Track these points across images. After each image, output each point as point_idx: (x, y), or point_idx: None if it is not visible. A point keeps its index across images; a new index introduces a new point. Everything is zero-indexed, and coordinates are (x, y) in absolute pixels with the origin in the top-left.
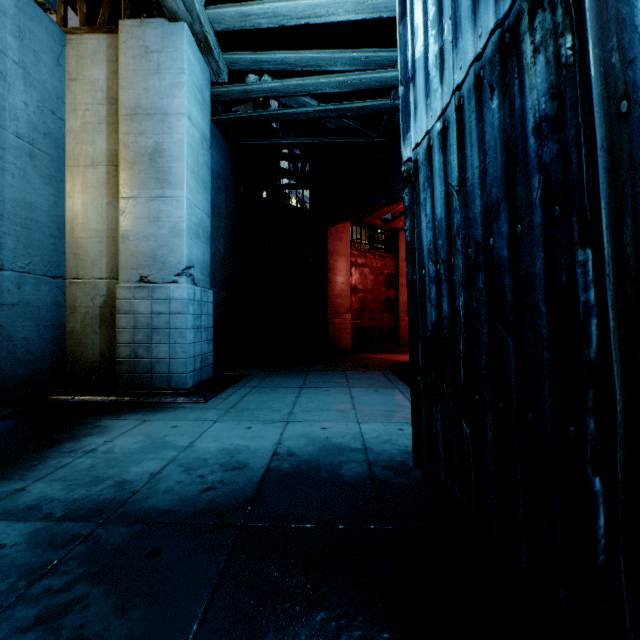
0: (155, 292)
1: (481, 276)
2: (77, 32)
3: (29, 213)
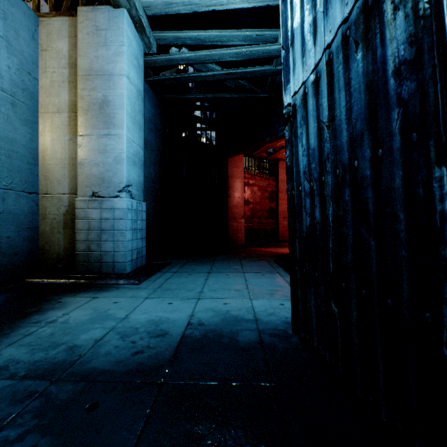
0: (103, 204)
1: (347, 191)
2: (47, 16)
3: (11, 146)
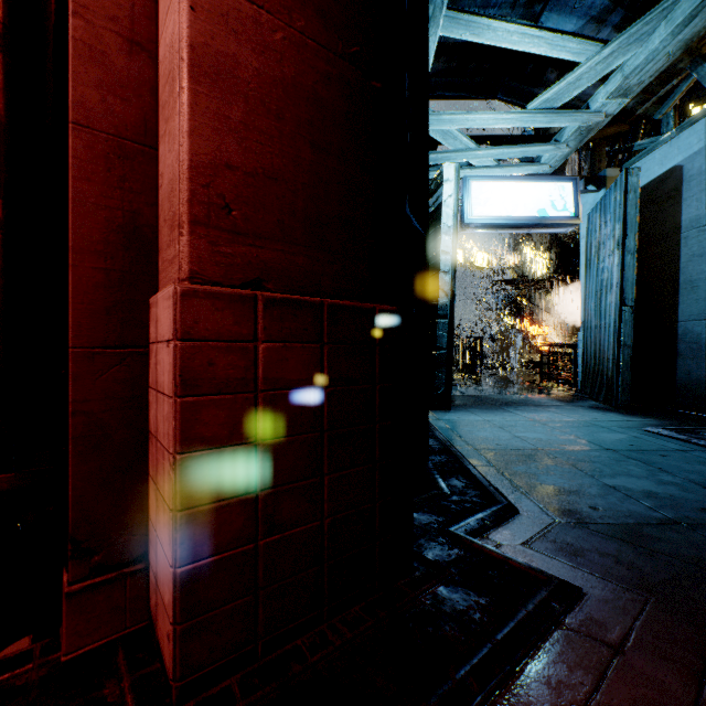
0: None
1: None
2: None
3: None
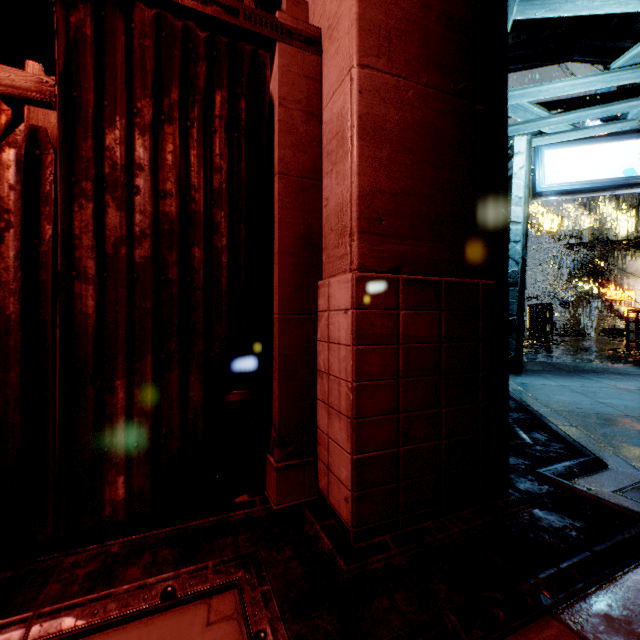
0: None
1: None
2: None
3: None
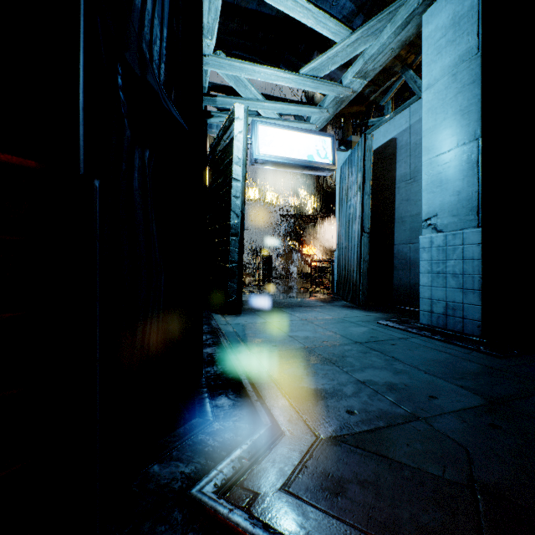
0: None
1: None
2: None
3: None
